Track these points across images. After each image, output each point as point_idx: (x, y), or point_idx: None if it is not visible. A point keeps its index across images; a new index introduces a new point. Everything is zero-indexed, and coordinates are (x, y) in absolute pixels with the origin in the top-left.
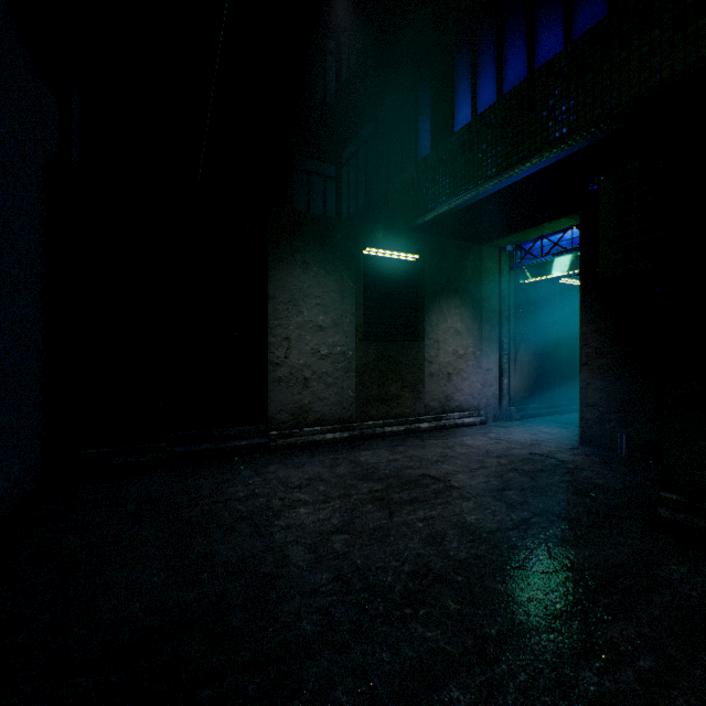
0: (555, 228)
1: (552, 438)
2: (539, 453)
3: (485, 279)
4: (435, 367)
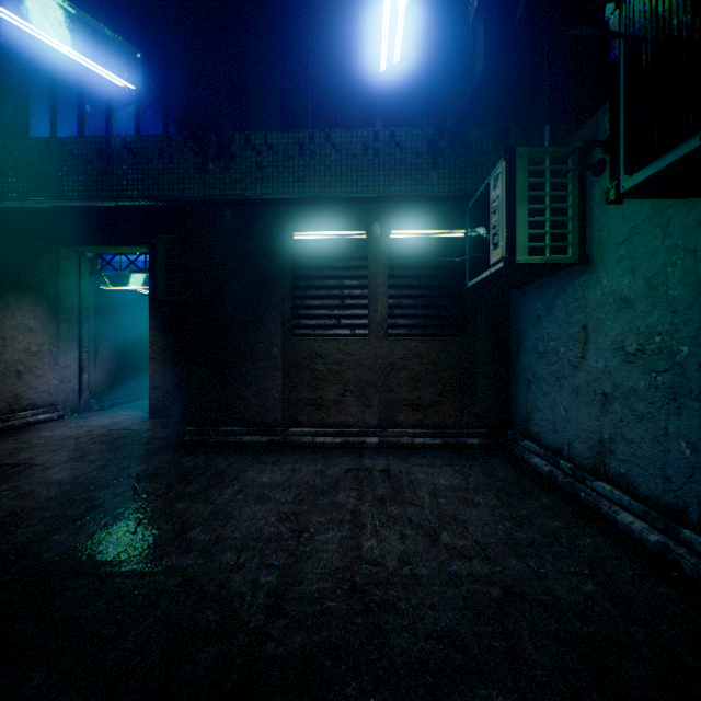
0: (132, 251)
1: (129, 418)
2: (118, 429)
3: (65, 280)
4: (1, 366)
